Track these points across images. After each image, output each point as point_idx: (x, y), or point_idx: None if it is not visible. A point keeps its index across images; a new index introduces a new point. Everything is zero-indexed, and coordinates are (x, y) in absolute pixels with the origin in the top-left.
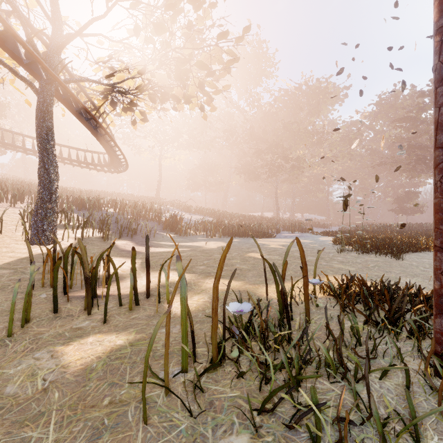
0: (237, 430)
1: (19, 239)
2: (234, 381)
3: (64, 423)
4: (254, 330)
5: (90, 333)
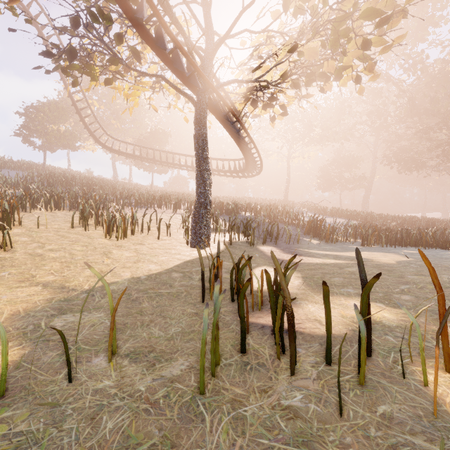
0: None
1: (182, 242)
2: None
3: None
4: None
5: (325, 442)
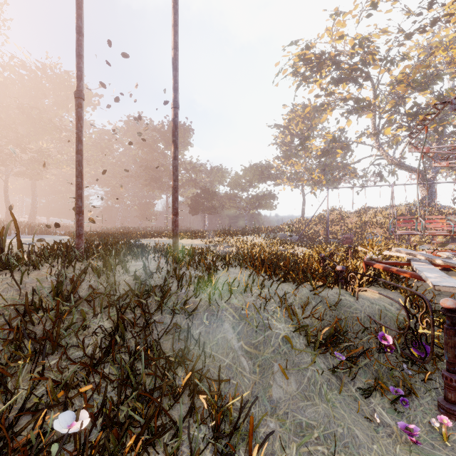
0: None
1: None
2: None
3: None
4: None
5: None
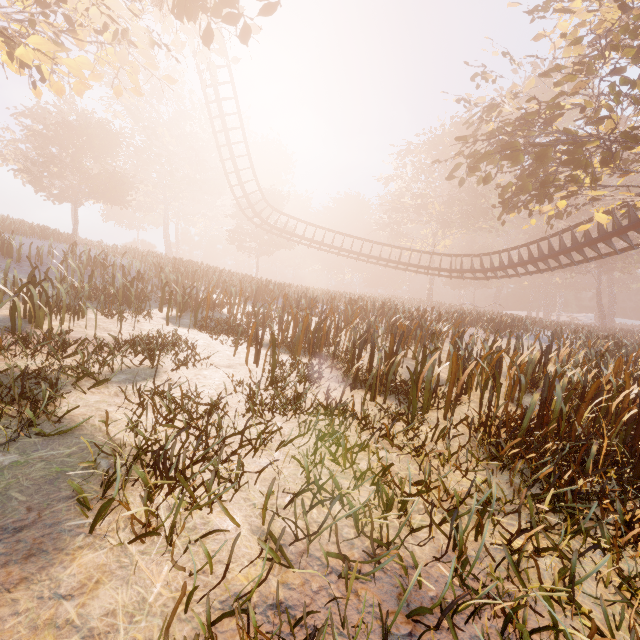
0: None
1: None
2: None
3: None
4: None
5: None
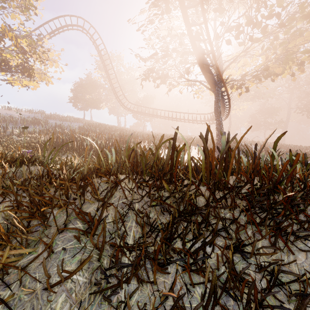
0: None
1: None
2: None
3: None
4: None
5: None
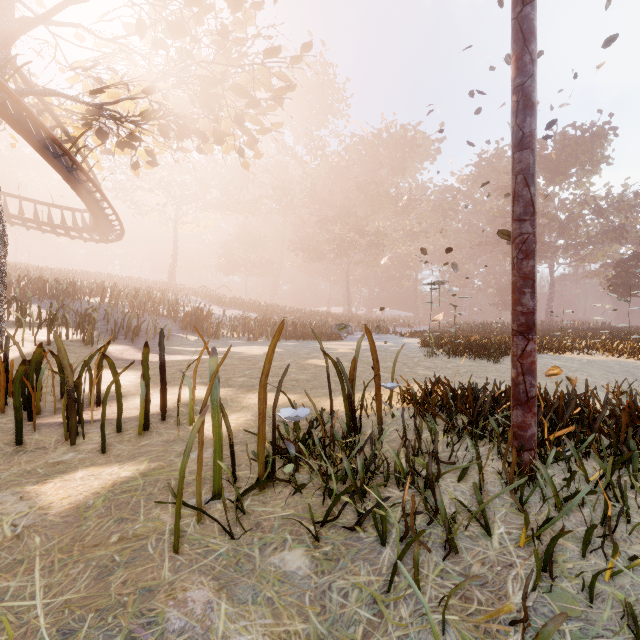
0: (290, 546)
1: None
2: (287, 500)
3: (55, 568)
4: (313, 446)
5: (78, 467)
